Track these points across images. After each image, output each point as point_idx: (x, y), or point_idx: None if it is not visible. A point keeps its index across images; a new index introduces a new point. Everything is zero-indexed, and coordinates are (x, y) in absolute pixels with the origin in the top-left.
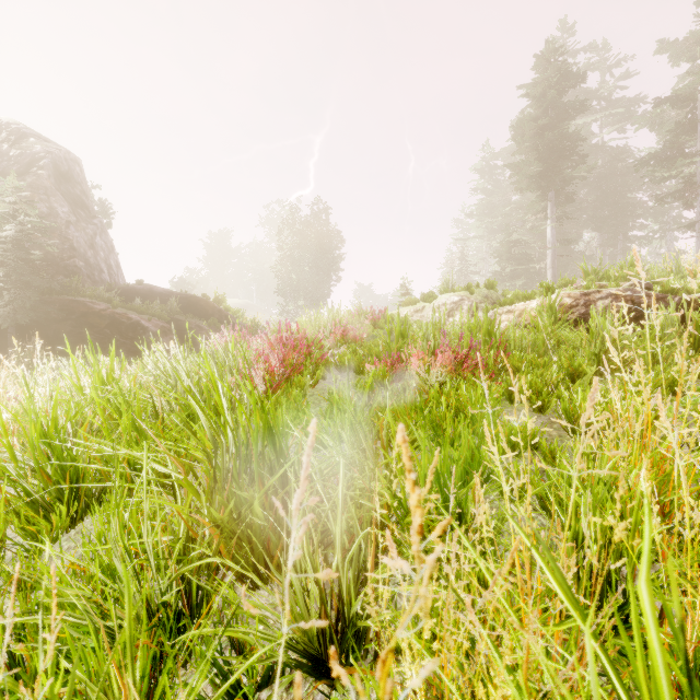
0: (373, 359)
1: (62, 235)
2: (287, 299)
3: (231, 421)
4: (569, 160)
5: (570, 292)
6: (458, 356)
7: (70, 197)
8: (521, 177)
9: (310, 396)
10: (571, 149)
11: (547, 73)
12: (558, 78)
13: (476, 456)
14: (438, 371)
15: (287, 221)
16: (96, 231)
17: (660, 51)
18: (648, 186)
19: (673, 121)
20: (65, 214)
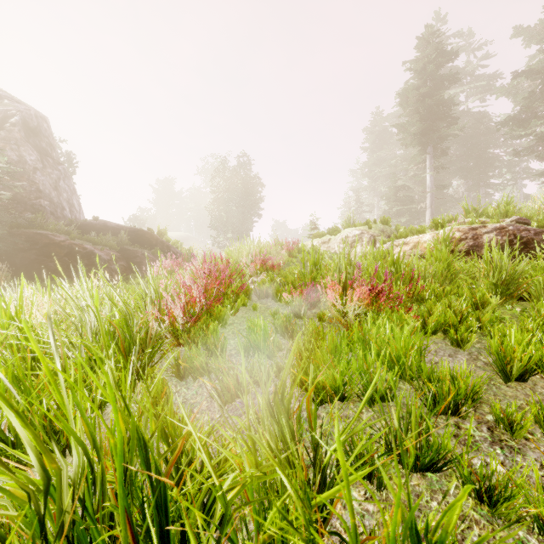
0: (289, 287)
1: (30, 179)
2: (218, 232)
3: (80, 425)
4: (444, 121)
5: (459, 227)
6: (376, 289)
7: (38, 148)
8: (406, 135)
9: (230, 325)
10: (446, 112)
11: (427, 51)
12: (435, 55)
13: (434, 442)
14: (355, 304)
15: (218, 170)
16: (60, 176)
17: (515, 35)
18: (503, 144)
19: (526, 91)
20: (32, 162)
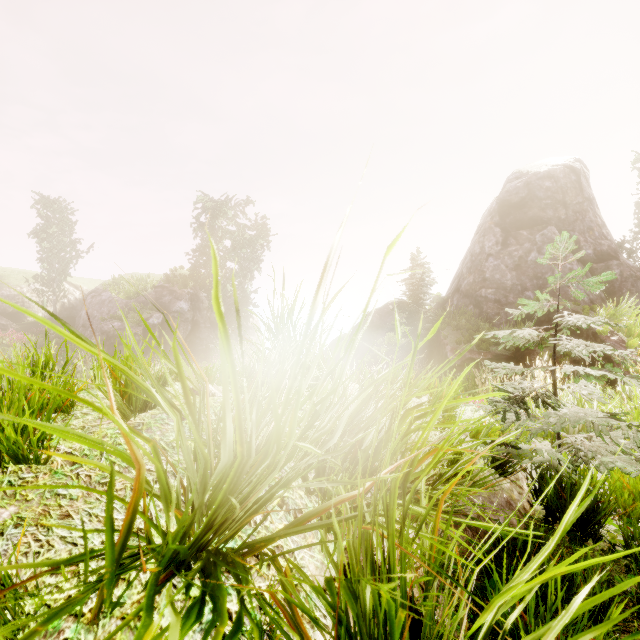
0: None
1: (481, 269)
2: None
3: None
4: None
5: None
6: None
7: (516, 223)
8: None
9: None
10: None
11: None
12: None
13: None
14: None
15: None
16: (532, 247)
17: None
18: None
19: None
20: (488, 249)
